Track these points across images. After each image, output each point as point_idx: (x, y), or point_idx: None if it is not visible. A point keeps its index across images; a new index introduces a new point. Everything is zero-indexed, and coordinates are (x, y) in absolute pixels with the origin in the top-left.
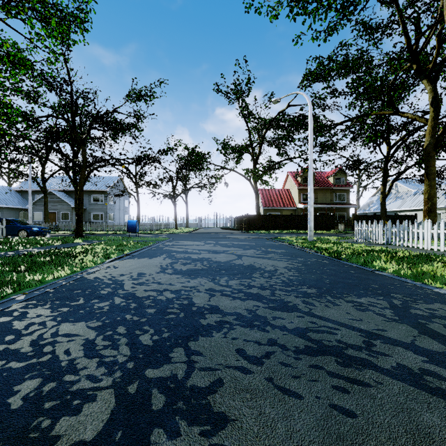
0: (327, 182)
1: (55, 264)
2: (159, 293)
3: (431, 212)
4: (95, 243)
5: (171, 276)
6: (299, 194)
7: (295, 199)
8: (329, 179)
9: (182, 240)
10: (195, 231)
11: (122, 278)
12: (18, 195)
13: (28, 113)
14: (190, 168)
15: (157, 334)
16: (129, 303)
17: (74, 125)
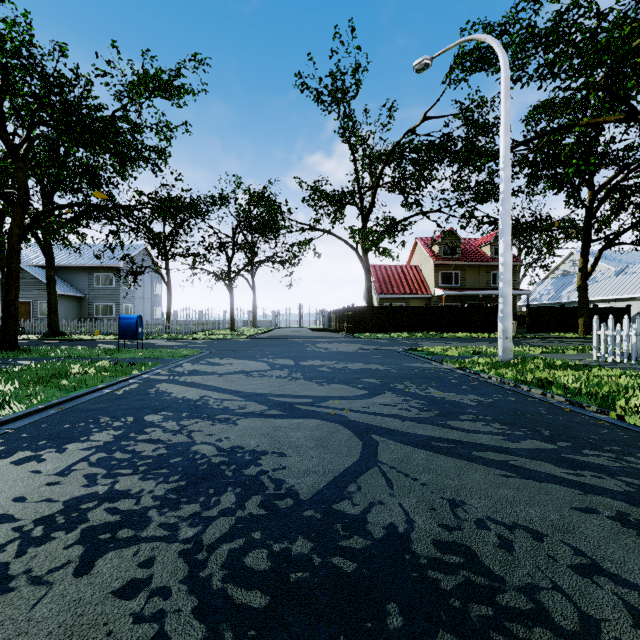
0: (481, 255)
1: None
2: None
3: None
4: None
5: None
6: (436, 272)
7: (428, 282)
8: (483, 249)
9: (226, 355)
10: (265, 333)
11: None
12: None
13: None
14: (256, 229)
15: None
16: None
17: (0, 115)
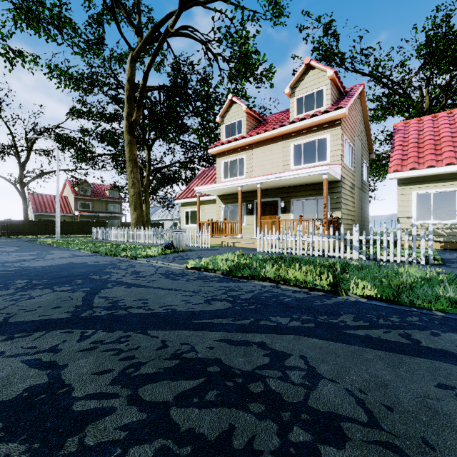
0: (104, 195)
1: None
2: None
3: (147, 222)
4: None
5: None
6: (76, 202)
7: (72, 207)
8: (106, 192)
9: None
10: None
11: None
12: None
13: None
14: None
15: None
16: None
17: None
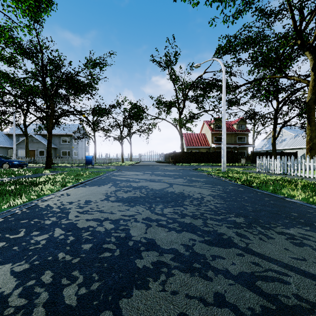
0: (232, 128)
1: (15, 193)
2: (100, 222)
3: (312, 150)
4: (58, 173)
5: (113, 203)
6: (212, 137)
7: (209, 141)
8: (233, 126)
9: (126, 170)
10: (136, 163)
11: (70, 206)
12: (7, 137)
13: (7, 73)
14: (133, 118)
15: (86, 285)
16: (67, 236)
17: (45, 83)
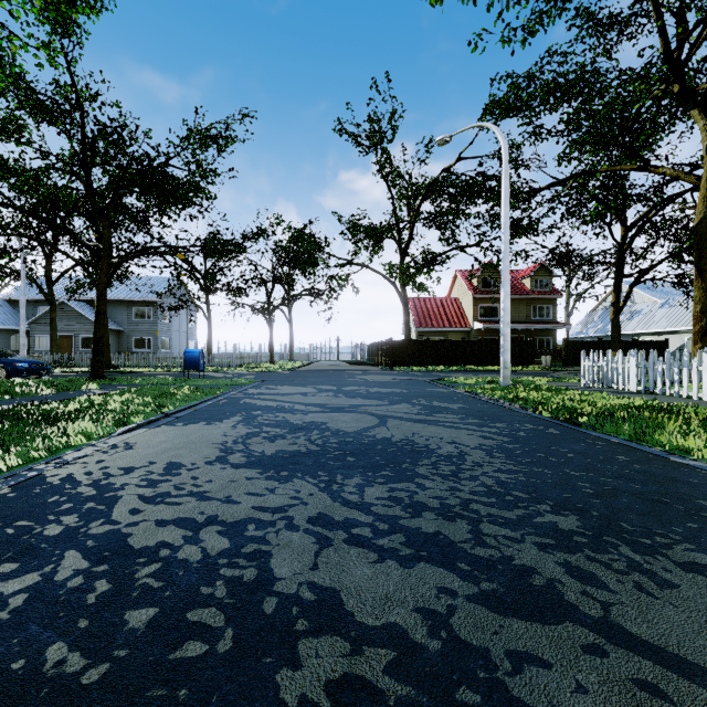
0: (521, 287)
1: None
2: (192, 532)
3: None
4: (117, 391)
5: (236, 472)
6: (475, 306)
7: (468, 315)
8: (523, 282)
9: (278, 383)
10: (304, 366)
11: (124, 479)
12: (9, 307)
13: None
14: (296, 264)
15: None
16: (92, 579)
17: (90, 182)
